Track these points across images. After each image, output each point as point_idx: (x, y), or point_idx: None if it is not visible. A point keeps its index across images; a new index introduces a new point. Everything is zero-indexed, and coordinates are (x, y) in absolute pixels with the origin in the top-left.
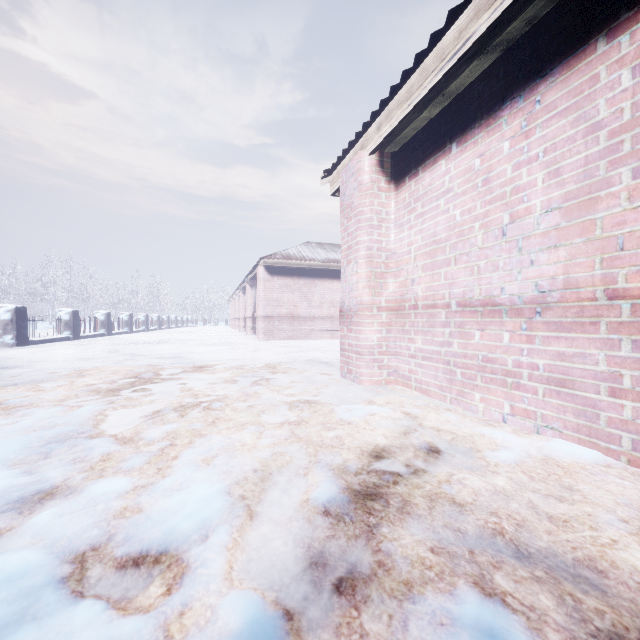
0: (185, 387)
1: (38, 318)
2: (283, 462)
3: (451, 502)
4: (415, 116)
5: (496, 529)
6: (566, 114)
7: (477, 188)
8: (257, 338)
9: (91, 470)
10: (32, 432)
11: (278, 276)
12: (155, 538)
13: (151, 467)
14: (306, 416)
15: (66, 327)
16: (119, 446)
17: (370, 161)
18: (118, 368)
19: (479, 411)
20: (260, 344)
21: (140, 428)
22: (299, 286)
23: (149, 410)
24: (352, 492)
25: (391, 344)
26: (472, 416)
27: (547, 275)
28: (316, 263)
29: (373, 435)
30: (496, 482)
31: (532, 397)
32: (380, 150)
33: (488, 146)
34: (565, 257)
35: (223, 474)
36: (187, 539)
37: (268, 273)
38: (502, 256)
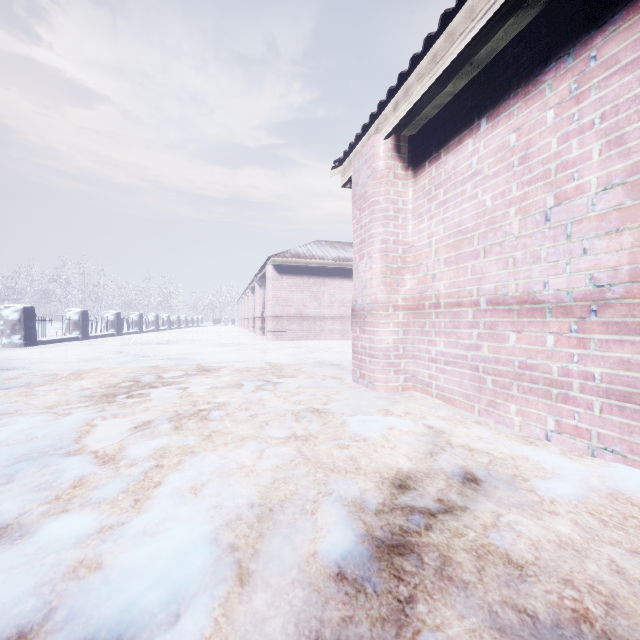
0: (185, 392)
1: (54, 318)
2: (286, 493)
3: (505, 561)
4: (437, 91)
5: (577, 611)
6: (633, 68)
7: (512, 167)
8: (266, 338)
9: (55, 501)
10: (4, 447)
11: (287, 275)
12: (106, 619)
13: (127, 497)
14: (315, 430)
15: (75, 327)
16: (96, 467)
17: (385, 146)
18: (119, 370)
19: (515, 425)
20: (268, 345)
21: (126, 443)
22: (308, 285)
23: (141, 420)
24: (373, 542)
25: (408, 346)
26: (507, 432)
27: (606, 266)
28: (326, 262)
29: (394, 456)
30: (558, 528)
31: (585, 412)
32: (396, 133)
33: (526, 118)
34: (631, 243)
35: (212, 510)
36: (149, 622)
37: (277, 272)
38: (545, 245)
